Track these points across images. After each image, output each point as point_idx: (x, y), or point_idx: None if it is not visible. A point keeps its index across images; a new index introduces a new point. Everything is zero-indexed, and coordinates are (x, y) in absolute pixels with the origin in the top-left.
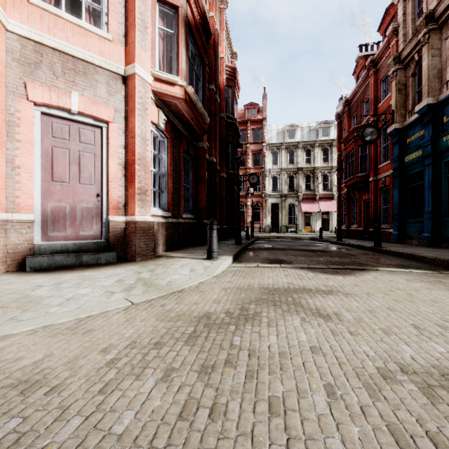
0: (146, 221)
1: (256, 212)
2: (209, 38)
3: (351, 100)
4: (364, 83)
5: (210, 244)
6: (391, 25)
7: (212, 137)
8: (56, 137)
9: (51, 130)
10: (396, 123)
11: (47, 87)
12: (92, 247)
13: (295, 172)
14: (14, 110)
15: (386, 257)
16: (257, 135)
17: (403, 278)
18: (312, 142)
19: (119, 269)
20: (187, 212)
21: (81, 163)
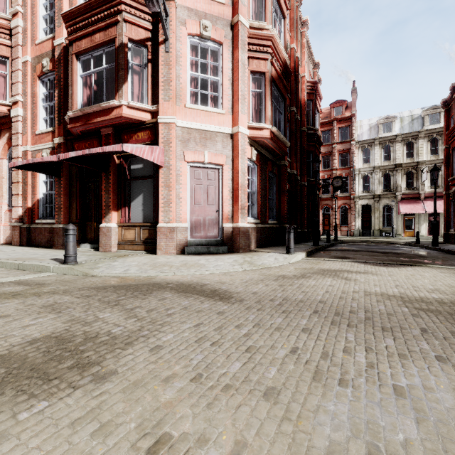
0: (245, 227)
1: (343, 214)
2: (289, 77)
3: None
4: None
5: (288, 243)
6: None
7: (293, 153)
8: (196, 179)
9: (194, 175)
10: None
11: (193, 152)
12: (214, 243)
13: (391, 170)
14: (179, 168)
15: None
16: (345, 134)
17: (440, 271)
18: (415, 133)
19: (232, 256)
20: (271, 218)
21: (208, 192)
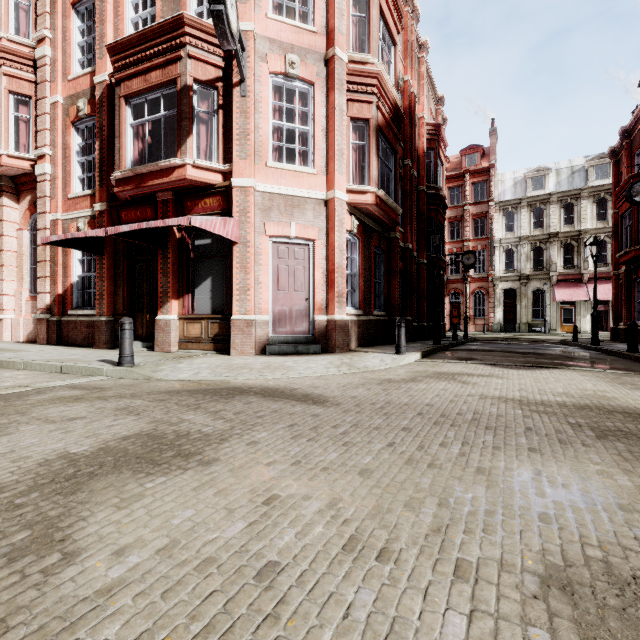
0: (343, 319)
1: (479, 302)
2: (401, 123)
3: (631, 130)
4: None
5: (399, 340)
6: None
7: (407, 221)
8: (280, 258)
9: (277, 253)
10: None
11: (276, 223)
12: (303, 340)
13: (543, 241)
14: (258, 244)
15: (616, 361)
16: (481, 192)
17: (581, 374)
18: (575, 192)
19: (326, 356)
20: (378, 308)
21: (295, 275)
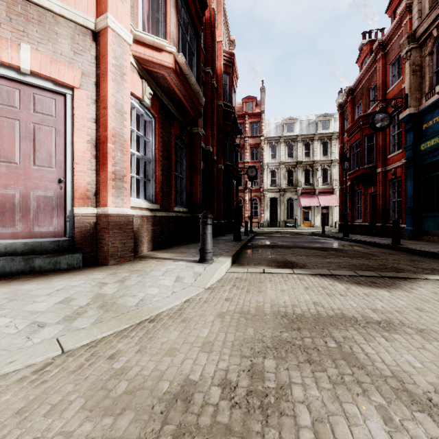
0: (123, 214)
1: (254, 206)
2: (204, 8)
3: (355, 89)
4: (370, 68)
5: (203, 243)
6: (404, 1)
7: (208, 125)
8: (0, 104)
9: None
10: (409, 107)
11: None
12: (50, 247)
13: (293, 166)
14: None
15: (416, 257)
16: (255, 129)
17: None
18: (311, 136)
19: (77, 279)
20: (180, 205)
21: (36, 138)
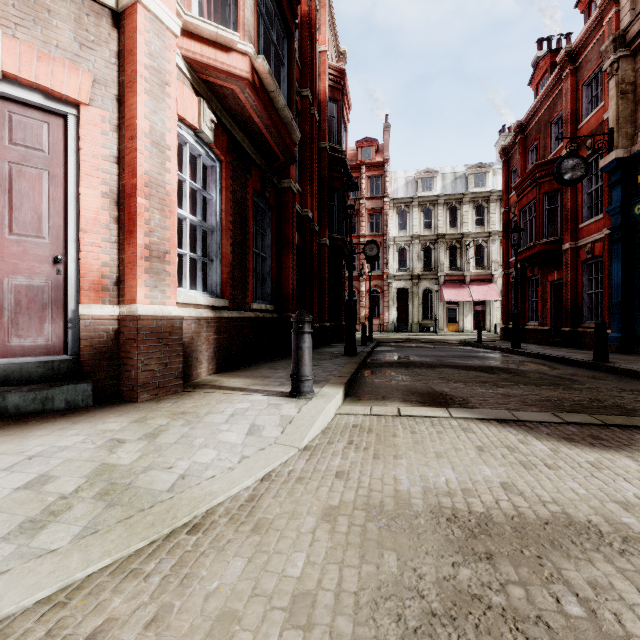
0: (163, 315)
1: (374, 301)
2: None
3: (527, 124)
4: (552, 92)
5: (297, 364)
6: None
7: (306, 177)
8: None
9: None
10: (616, 149)
11: None
12: (37, 372)
13: (432, 242)
14: None
15: None
16: (376, 186)
17: None
18: (459, 196)
19: (74, 432)
20: (262, 299)
21: (13, 188)
